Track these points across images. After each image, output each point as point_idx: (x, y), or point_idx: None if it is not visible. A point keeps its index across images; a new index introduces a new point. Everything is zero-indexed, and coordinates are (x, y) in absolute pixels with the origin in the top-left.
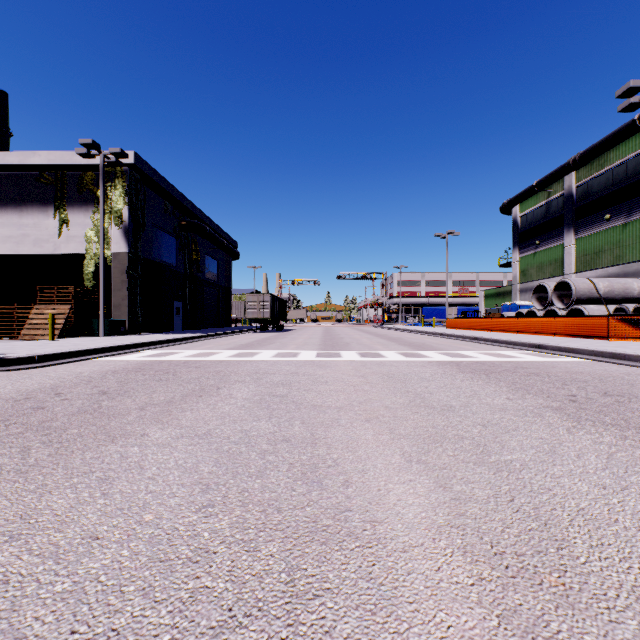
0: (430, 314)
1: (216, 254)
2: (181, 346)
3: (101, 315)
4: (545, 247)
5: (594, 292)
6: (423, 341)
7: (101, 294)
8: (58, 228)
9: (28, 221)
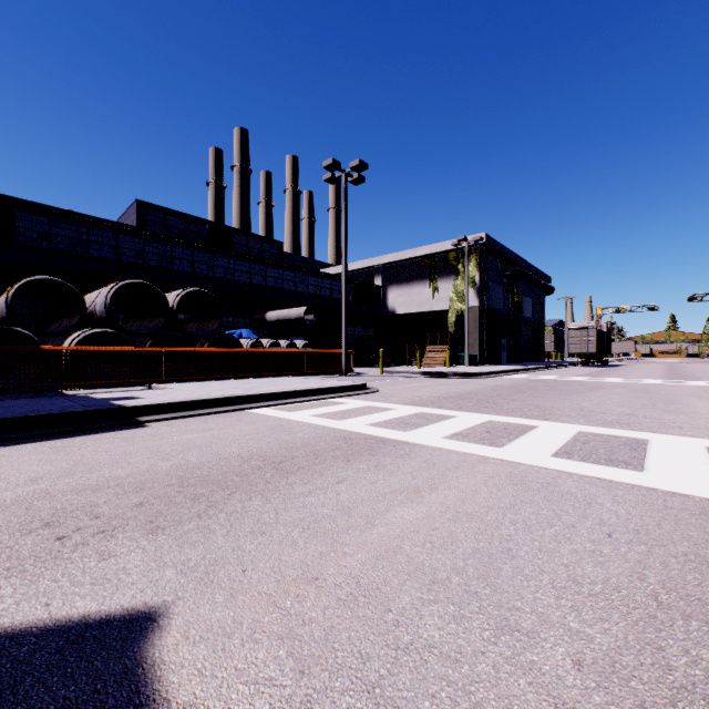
0: None
1: (530, 293)
2: (533, 373)
3: (466, 351)
4: None
5: None
6: None
7: (466, 337)
8: (431, 294)
9: (414, 291)
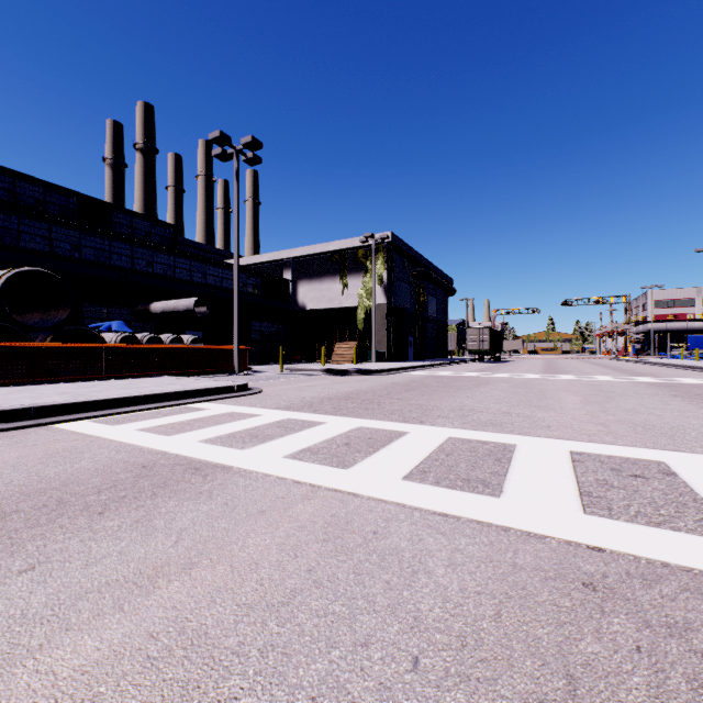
0: (700, 344)
1: (435, 293)
2: (433, 369)
3: (373, 348)
4: None
5: None
6: (653, 372)
7: (373, 334)
8: (341, 290)
9: (324, 287)
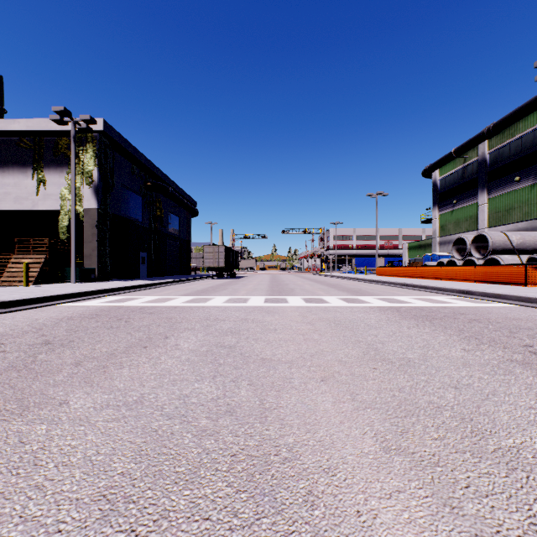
0: (361, 263)
1: (178, 211)
2: (143, 292)
3: (73, 264)
4: (461, 205)
5: (508, 244)
6: (359, 287)
7: (73, 245)
8: (36, 187)
9: (9, 181)
